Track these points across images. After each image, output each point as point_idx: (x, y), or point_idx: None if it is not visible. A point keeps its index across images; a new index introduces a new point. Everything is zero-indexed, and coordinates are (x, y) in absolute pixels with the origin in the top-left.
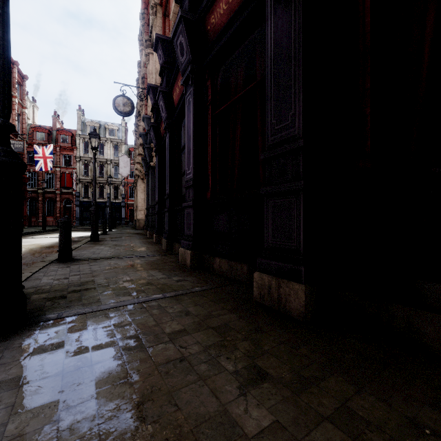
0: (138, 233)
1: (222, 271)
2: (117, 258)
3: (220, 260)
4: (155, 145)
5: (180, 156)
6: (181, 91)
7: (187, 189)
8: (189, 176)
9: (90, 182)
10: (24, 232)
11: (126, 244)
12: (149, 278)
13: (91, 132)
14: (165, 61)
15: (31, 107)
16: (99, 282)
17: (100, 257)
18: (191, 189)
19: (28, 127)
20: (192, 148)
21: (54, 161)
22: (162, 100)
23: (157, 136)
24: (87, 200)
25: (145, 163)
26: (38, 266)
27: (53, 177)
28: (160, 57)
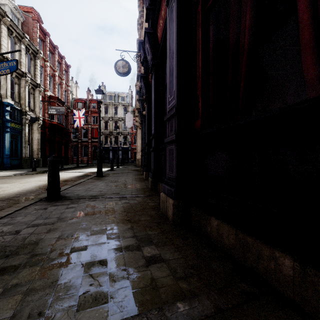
0: (136, 169)
1: (224, 244)
2: (100, 197)
3: (218, 224)
4: (145, 94)
5: (164, 95)
6: (164, 21)
7: (169, 120)
8: (172, 103)
9: (109, 134)
10: (63, 168)
11: (120, 181)
12: (110, 246)
13: (97, 89)
14: (150, 3)
15: (75, 87)
16: (41, 247)
17: (87, 195)
18: (174, 118)
19: (73, 100)
20: (175, 65)
21: (87, 121)
22: (147, 42)
23: (146, 85)
24: (107, 146)
25: (140, 114)
26: (20, 206)
27: (87, 131)
28: (146, 2)
